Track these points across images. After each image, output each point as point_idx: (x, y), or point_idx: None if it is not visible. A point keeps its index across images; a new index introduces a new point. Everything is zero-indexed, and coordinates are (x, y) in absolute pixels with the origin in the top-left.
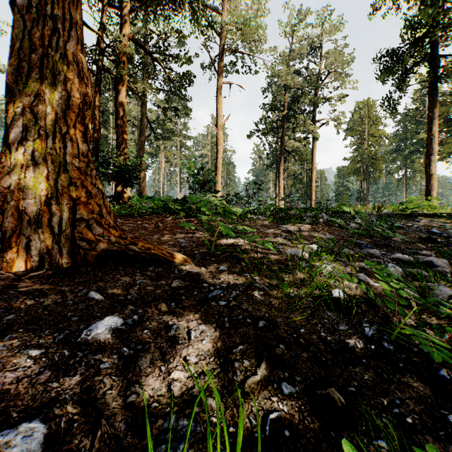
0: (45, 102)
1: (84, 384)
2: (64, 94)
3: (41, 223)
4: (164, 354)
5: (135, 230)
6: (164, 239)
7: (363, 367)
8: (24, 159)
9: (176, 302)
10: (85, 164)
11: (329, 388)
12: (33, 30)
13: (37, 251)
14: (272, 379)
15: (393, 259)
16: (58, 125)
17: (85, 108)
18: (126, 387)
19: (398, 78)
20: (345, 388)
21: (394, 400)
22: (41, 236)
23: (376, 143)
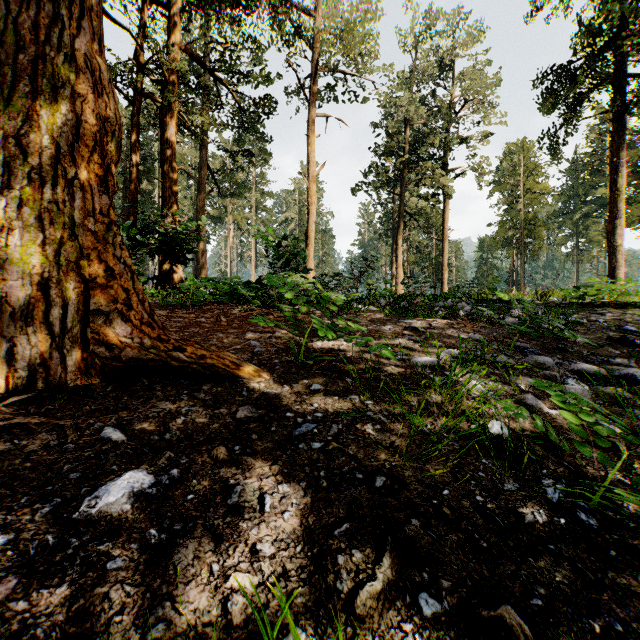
0: (41, 130)
1: (74, 603)
2: (71, 118)
3: (32, 318)
4: (219, 539)
5: (185, 327)
6: (229, 341)
7: (551, 559)
8: (6, 217)
9: (242, 445)
10: (105, 226)
11: (501, 604)
12: (22, 18)
13: (25, 361)
14: (403, 586)
15: (573, 371)
16: (61, 165)
17: (105, 140)
18: (149, 607)
19: (568, 108)
20: (525, 601)
21: (611, 622)
22: (32, 338)
23: (535, 202)
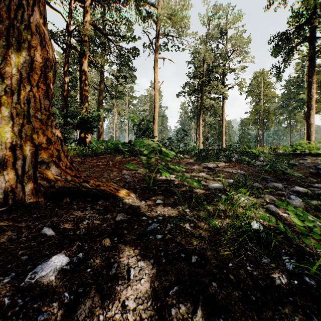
0: (11, 65)
1: None
2: (28, 59)
3: (6, 166)
4: (104, 298)
5: (91, 168)
6: (113, 175)
7: (291, 306)
8: None
9: (118, 237)
10: (47, 116)
11: None
12: (1, 5)
13: (2, 189)
14: None
15: (293, 191)
16: (22, 84)
17: (47, 71)
18: None
19: (286, 54)
20: None
21: None
22: (6, 177)
23: (269, 101)
